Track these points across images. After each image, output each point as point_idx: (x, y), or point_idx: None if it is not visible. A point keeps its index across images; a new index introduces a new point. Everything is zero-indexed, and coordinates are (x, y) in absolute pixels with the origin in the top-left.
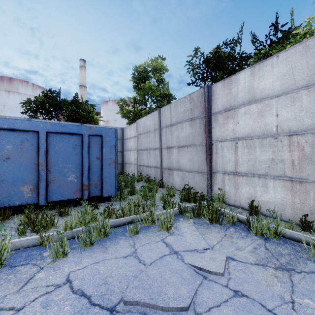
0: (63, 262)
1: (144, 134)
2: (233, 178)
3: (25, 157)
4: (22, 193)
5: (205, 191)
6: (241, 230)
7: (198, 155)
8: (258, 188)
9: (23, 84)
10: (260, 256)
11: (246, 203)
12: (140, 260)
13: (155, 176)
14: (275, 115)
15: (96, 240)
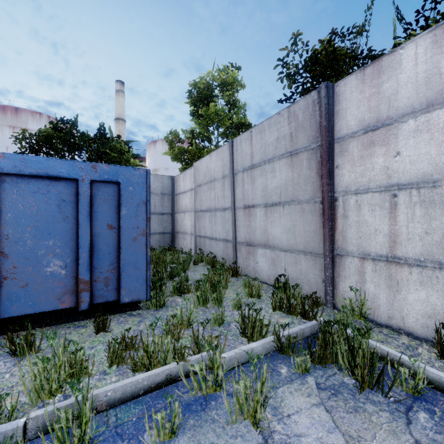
0: None
1: (206, 185)
2: (385, 270)
3: None
4: None
5: (320, 289)
6: None
7: (305, 221)
8: None
9: (34, 117)
10: None
11: (420, 324)
12: None
13: (224, 255)
14: None
15: None
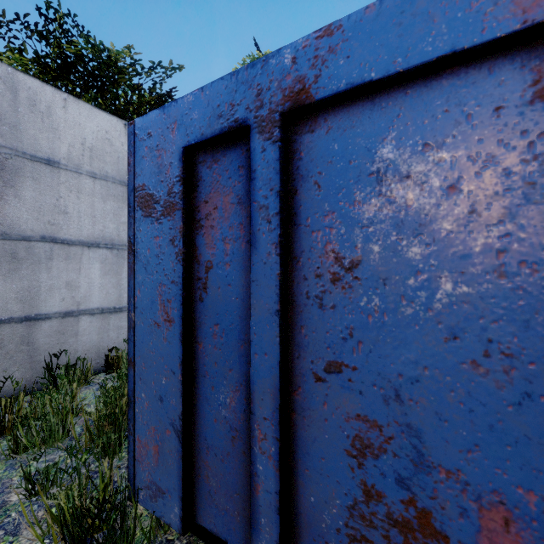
0: None
1: (99, 181)
2: None
3: None
4: None
5: None
6: None
7: None
8: None
9: None
10: None
11: None
12: None
13: None
14: None
15: None
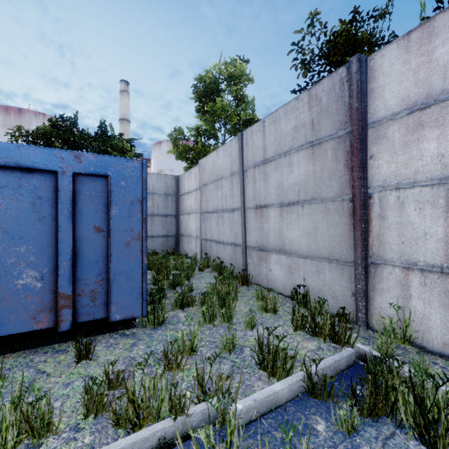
0: None
1: (212, 184)
2: (440, 284)
3: None
4: None
5: (348, 304)
6: None
7: (330, 223)
8: None
9: (38, 118)
10: None
11: None
12: None
13: (232, 261)
14: None
15: None
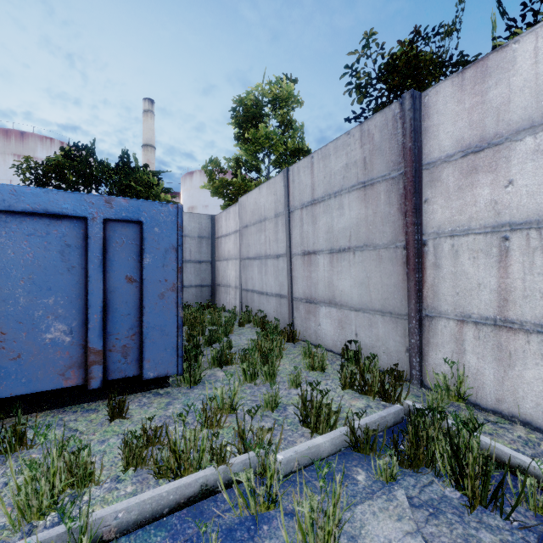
0: None
1: (254, 226)
2: (493, 337)
3: None
4: None
5: (402, 361)
6: None
7: (383, 272)
8: None
9: (44, 144)
10: None
11: (542, 411)
12: None
13: (277, 314)
14: None
15: None
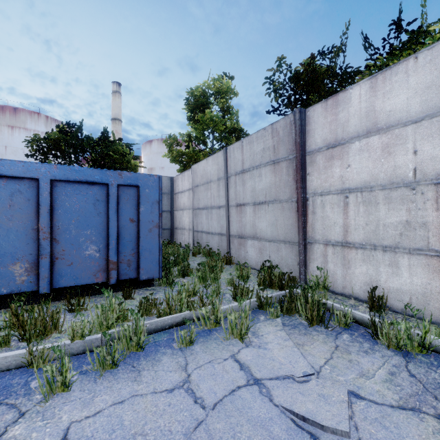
0: (62, 400)
1: (203, 186)
2: (341, 252)
3: (17, 218)
4: (13, 275)
5: (296, 270)
6: (361, 338)
7: (285, 216)
8: (382, 268)
9: (33, 117)
10: (404, 389)
11: (363, 290)
12: (196, 397)
13: (219, 247)
14: (411, 152)
15: (123, 357)
